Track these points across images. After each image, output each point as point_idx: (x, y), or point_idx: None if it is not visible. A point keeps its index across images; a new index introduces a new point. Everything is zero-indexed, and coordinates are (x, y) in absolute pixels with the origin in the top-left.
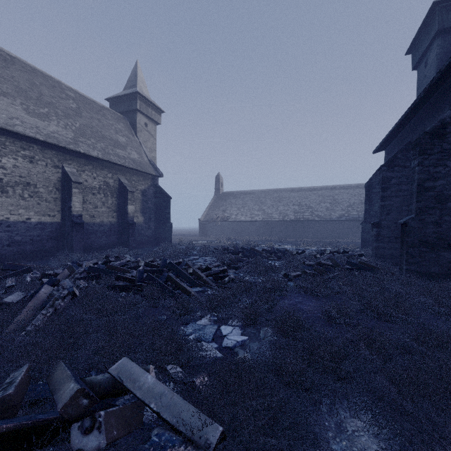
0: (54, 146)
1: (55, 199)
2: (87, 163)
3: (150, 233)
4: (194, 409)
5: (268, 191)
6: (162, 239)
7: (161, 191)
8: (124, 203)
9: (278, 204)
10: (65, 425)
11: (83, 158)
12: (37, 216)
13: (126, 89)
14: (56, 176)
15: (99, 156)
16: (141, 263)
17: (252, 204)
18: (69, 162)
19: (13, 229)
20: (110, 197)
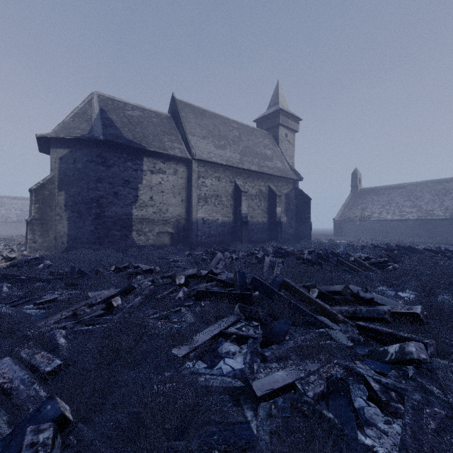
0: (230, 167)
1: (230, 205)
2: (248, 176)
3: (291, 231)
4: (405, 305)
5: (425, 183)
6: (302, 237)
7: (301, 193)
8: (273, 205)
9: (443, 197)
10: (336, 302)
11: (246, 173)
12: (221, 217)
13: (269, 108)
14: (231, 188)
15: (256, 170)
16: (305, 251)
17: (402, 199)
18: (238, 177)
19: (210, 226)
20: (262, 201)
